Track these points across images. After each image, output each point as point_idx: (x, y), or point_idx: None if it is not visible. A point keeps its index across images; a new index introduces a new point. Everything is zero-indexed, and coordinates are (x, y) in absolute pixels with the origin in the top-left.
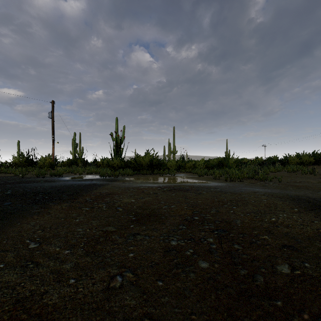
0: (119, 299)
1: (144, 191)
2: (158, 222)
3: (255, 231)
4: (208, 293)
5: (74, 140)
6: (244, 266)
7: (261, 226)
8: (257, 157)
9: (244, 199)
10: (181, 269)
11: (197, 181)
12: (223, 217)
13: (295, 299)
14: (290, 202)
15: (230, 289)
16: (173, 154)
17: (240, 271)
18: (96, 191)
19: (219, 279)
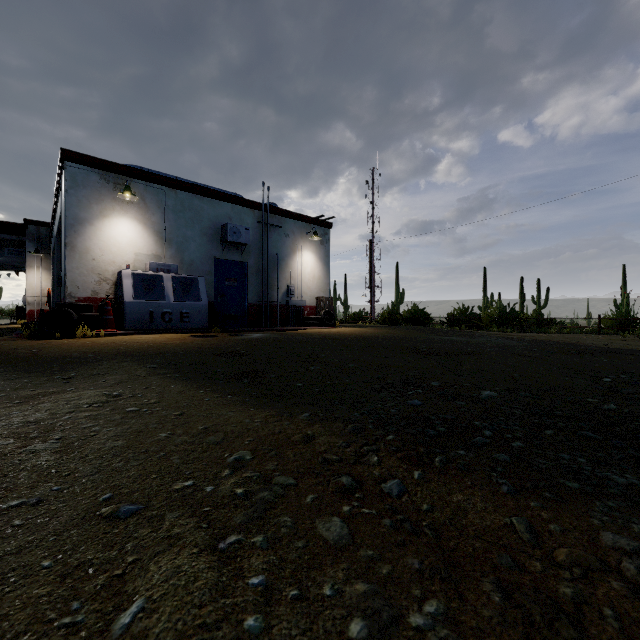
0: None
1: None
2: None
3: None
4: None
5: None
6: None
7: None
8: None
9: None
10: None
11: None
12: None
13: None
14: None
15: None
16: None
17: None
18: None
19: None
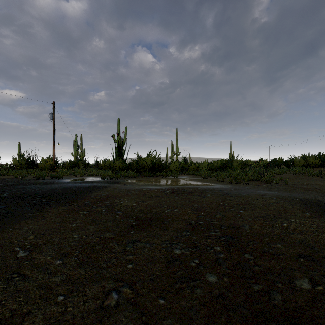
0: (113, 321)
1: (146, 194)
2: (160, 227)
3: (266, 239)
4: (218, 314)
5: (76, 141)
6: (257, 280)
7: (272, 233)
8: (261, 159)
9: (251, 203)
10: (186, 284)
11: (201, 184)
12: (230, 222)
13: (322, 324)
14: (301, 206)
15: (243, 309)
16: (176, 156)
17: (253, 286)
18: (96, 193)
19: (230, 297)
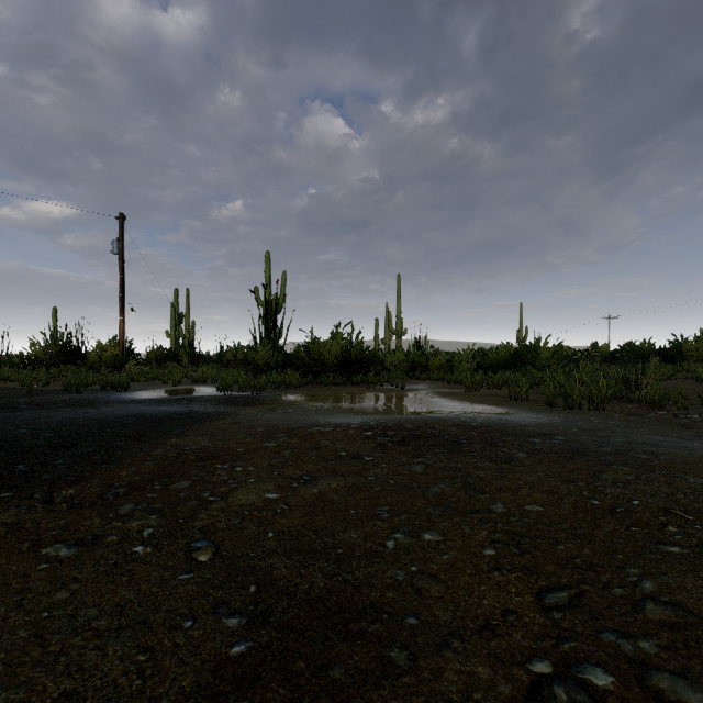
0: None
1: (320, 447)
2: None
3: None
4: None
5: (176, 305)
6: None
7: None
8: (595, 343)
9: None
10: None
11: (471, 407)
12: None
13: None
14: None
15: None
16: (398, 338)
17: None
18: (174, 442)
19: None
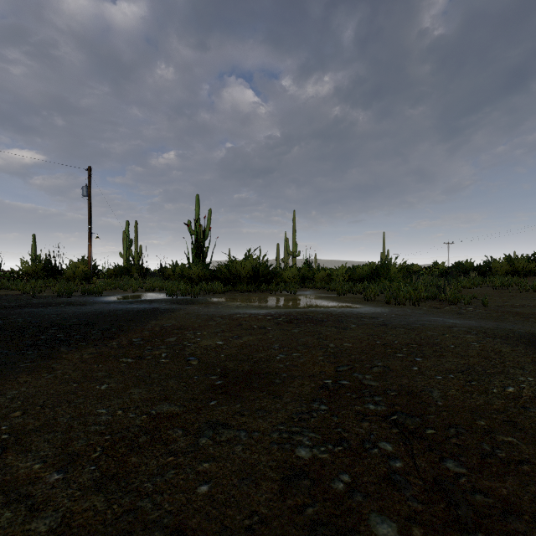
0: None
1: (242, 324)
2: (267, 393)
3: (480, 421)
4: None
5: (127, 233)
6: (490, 535)
7: (489, 407)
8: (435, 262)
9: (433, 342)
10: None
11: (337, 305)
12: (402, 383)
13: None
14: (527, 349)
15: None
16: (293, 258)
17: None
18: (155, 323)
19: None
